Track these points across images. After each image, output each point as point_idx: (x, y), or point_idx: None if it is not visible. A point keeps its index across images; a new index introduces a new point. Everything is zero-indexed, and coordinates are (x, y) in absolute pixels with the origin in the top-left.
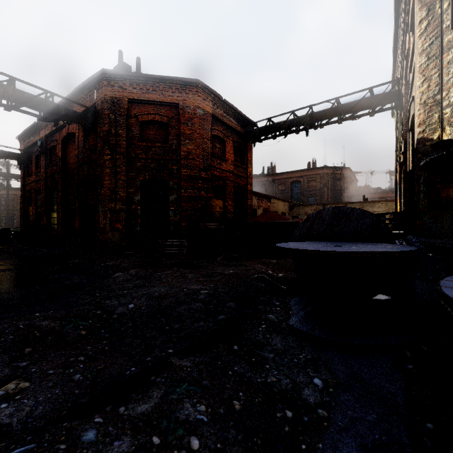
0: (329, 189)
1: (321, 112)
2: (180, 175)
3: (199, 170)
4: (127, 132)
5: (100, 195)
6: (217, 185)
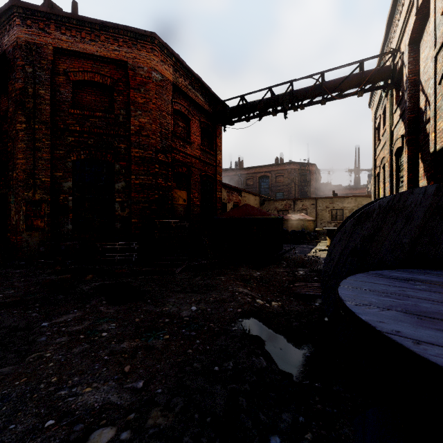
0: (296, 184)
1: (303, 90)
2: (129, 156)
3: (155, 150)
4: (52, 94)
5: (12, 179)
6: (180, 173)
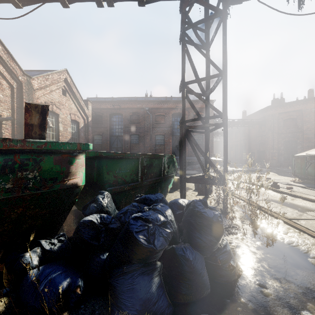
0: None
1: None
2: (302, 137)
3: (313, 134)
4: (277, 125)
5: (267, 147)
6: None
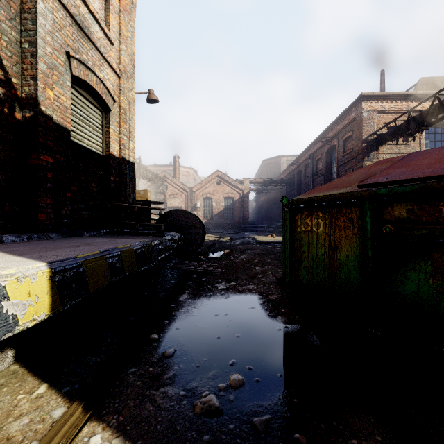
0: None
1: None
2: None
3: None
4: None
5: None
6: None
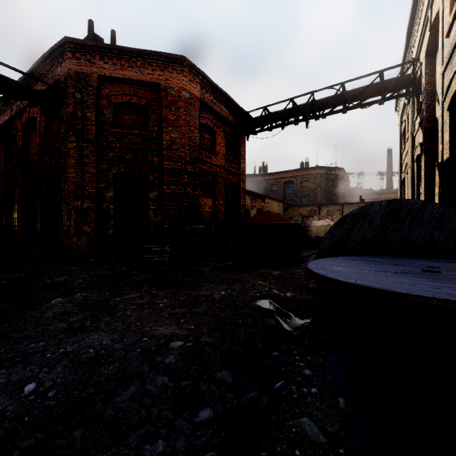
0: (323, 190)
1: (324, 100)
2: (161, 168)
3: (184, 162)
4: (96, 116)
5: (64, 190)
6: (206, 182)
